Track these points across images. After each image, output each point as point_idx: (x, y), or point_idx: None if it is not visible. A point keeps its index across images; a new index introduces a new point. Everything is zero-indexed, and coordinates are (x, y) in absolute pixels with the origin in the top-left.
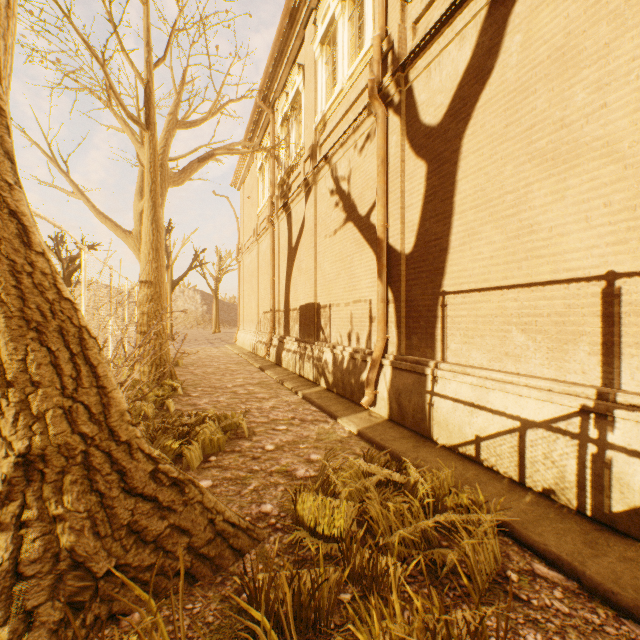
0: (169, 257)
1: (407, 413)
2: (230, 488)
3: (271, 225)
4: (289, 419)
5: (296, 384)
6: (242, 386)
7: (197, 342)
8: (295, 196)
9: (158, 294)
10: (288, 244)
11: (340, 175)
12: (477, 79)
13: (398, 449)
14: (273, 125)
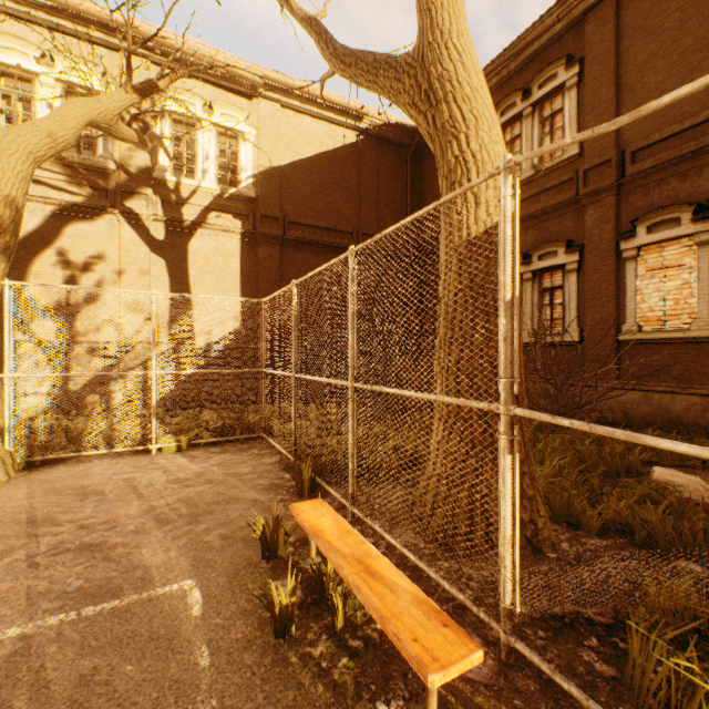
0: None
1: None
2: None
3: None
4: None
5: None
6: None
7: None
8: None
9: None
10: None
11: None
12: (45, 241)
13: None
14: None
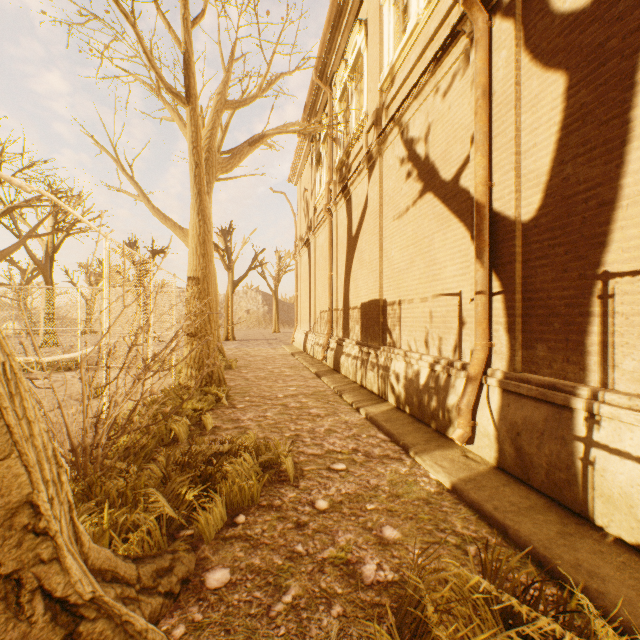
0: (230, 258)
1: (534, 465)
2: (254, 595)
3: (328, 215)
4: (349, 452)
5: (357, 397)
6: (294, 397)
7: (256, 342)
8: (355, 176)
9: (206, 292)
10: (347, 234)
11: (413, 136)
12: None
13: (533, 536)
14: (330, 103)
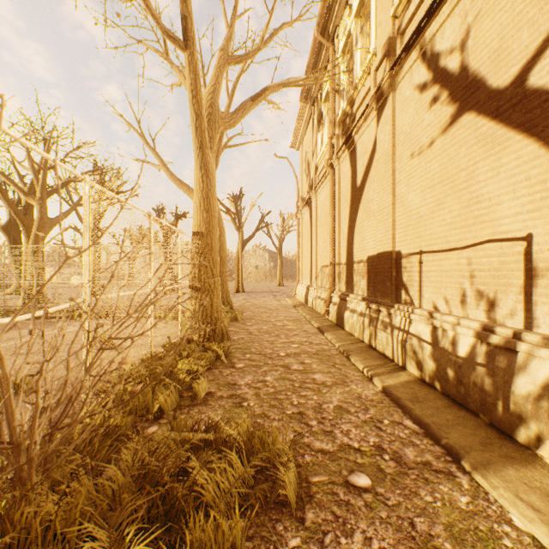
0: (240, 220)
1: None
2: None
3: (330, 169)
4: (371, 451)
5: (367, 362)
6: (296, 356)
7: (262, 294)
8: (361, 122)
9: (209, 246)
10: (351, 185)
11: (442, 50)
12: None
13: None
14: (332, 58)
